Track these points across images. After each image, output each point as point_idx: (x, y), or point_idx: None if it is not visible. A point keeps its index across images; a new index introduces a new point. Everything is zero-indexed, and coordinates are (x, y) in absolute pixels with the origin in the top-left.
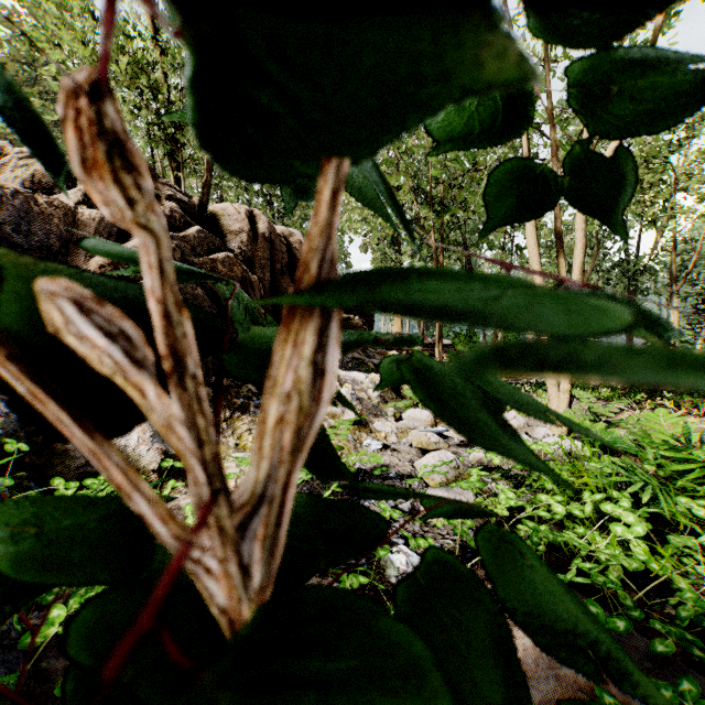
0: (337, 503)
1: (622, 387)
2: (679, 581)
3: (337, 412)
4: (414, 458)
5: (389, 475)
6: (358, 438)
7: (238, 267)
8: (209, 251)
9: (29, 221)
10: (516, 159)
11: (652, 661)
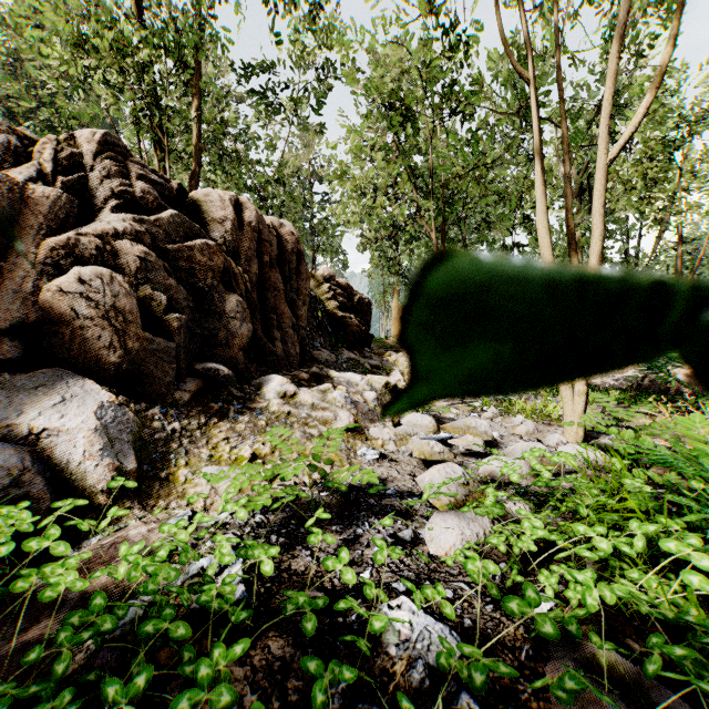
0: None
1: (629, 389)
2: None
3: (329, 417)
4: (415, 470)
5: (387, 492)
6: (352, 447)
7: (219, 256)
8: (186, 238)
9: None
10: None
11: None
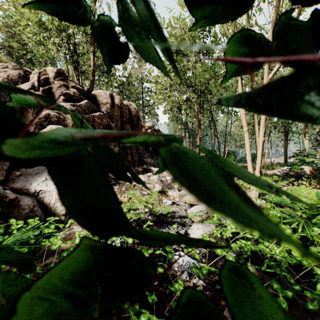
0: (126, 249)
1: (283, 175)
2: (316, 270)
3: (151, 187)
4: (187, 208)
5: (175, 216)
6: (161, 199)
7: (105, 119)
8: (91, 112)
9: (5, 97)
10: (243, 35)
11: (306, 313)
